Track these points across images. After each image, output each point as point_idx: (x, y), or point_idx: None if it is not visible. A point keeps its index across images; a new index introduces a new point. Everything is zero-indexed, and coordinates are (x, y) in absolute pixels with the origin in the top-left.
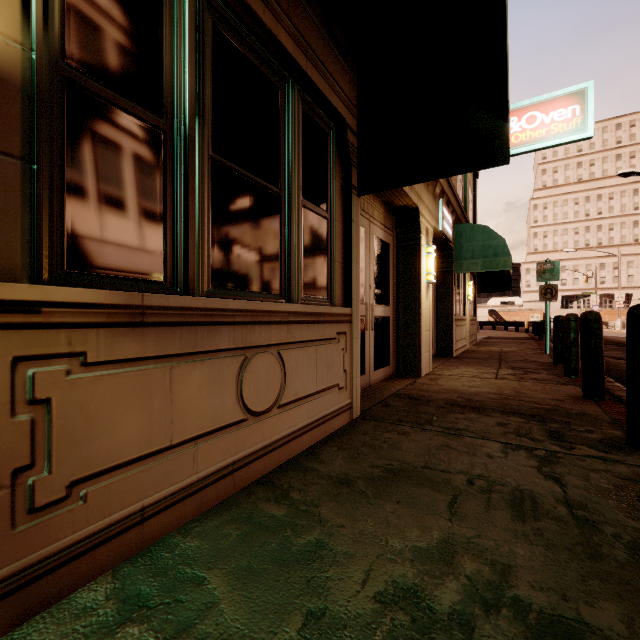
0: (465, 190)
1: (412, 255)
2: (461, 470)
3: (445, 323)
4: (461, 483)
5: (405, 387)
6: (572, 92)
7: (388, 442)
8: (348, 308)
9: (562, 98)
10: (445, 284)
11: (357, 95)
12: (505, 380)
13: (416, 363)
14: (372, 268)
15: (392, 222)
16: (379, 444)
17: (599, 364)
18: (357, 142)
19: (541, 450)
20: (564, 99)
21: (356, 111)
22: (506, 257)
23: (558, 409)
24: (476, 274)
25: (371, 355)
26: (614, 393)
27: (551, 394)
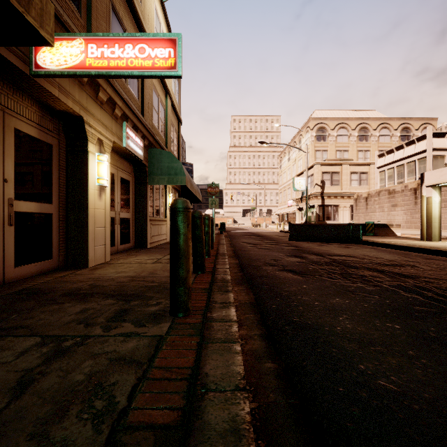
0: (166, 128)
1: (80, 159)
2: None
3: (142, 222)
4: None
5: (50, 280)
6: (169, 38)
7: None
8: None
9: (162, 40)
10: (142, 192)
11: None
12: (158, 264)
13: (84, 256)
14: (11, 162)
15: (58, 126)
16: None
17: (200, 248)
18: None
19: (78, 338)
20: (164, 41)
21: None
22: (182, 176)
23: (162, 285)
24: (181, 190)
25: (8, 251)
26: (217, 266)
27: None
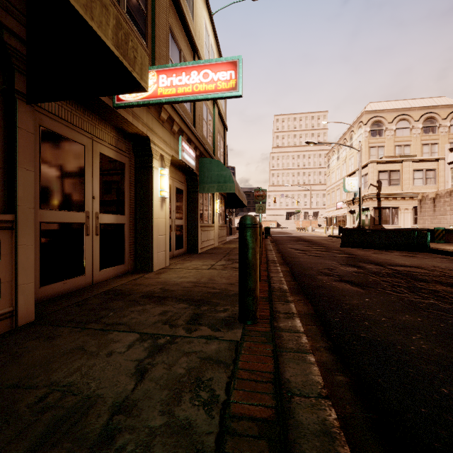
0: (214, 136)
1: (146, 175)
2: (54, 381)
3: (193, 229)
4: (28, 403)
5: (126, 282)
6: (230, 61)
7: (16, 353)
8: (6, 214)
9: (224, 64)
10: (193, 200)
11: (27, 3)
12: (213, 270)
13: (149, 261)
14: (97, 181)
15: (129, 146)
16: (0, 359)
17: None
18: (27, 50)
19: (168, 337)
20: (225, 65)
21: (26, 19)
22: (231, 183)
23: (223, 292)
24: (226, 195)
25: (95, 257)
26: (271, 275)
27: (231, 279)
